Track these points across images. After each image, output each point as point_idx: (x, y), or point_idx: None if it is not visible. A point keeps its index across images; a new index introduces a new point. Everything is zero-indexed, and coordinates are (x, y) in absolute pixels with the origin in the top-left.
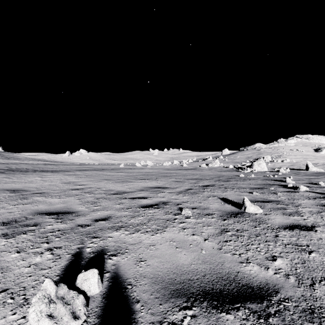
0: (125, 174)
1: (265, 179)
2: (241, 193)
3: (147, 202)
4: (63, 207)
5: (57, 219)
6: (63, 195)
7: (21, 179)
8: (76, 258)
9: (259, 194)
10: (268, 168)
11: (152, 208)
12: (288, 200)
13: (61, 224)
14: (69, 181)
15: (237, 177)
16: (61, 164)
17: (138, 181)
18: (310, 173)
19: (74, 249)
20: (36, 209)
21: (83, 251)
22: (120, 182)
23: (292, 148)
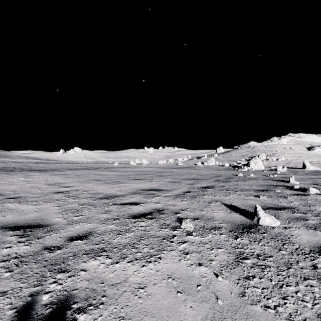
0: (117, 174)
1: (266, 179)
2: (247, 196)
3: (138, 210)
4: (35, 218)
5: (20, 237)
6: (41, 201)
7: (2, 179)
8: (20, 319)
9: (267, 198)
10: (264, 166)
11: (144, 219)
12: (303, 206)
13: (23, 245)
14: (55, 181)
15: (236, 177)
16: (53, 163)
17: (131, 181)
18: (309, 172)
19: (24, 297)
20: (0, 222)
21: (36, 301)
22: (111, 182)
23: (285, 146)
